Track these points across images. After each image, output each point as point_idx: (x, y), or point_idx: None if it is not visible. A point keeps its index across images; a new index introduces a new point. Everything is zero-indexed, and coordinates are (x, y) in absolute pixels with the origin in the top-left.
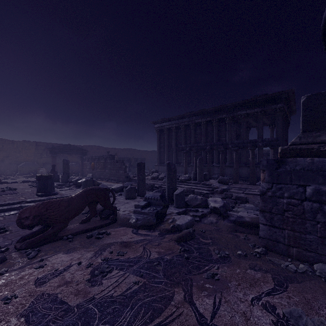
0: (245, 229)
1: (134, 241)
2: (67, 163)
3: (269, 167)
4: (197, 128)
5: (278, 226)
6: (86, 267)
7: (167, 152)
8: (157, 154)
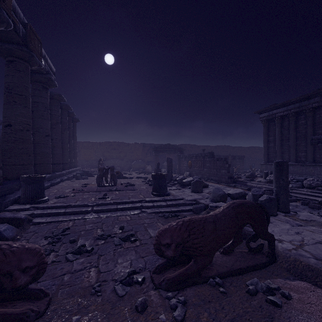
0: None
1: None
2: (170, 162)
3: None
4: None
5: None
6: None
7: (280, 147)
8: (264, 150)
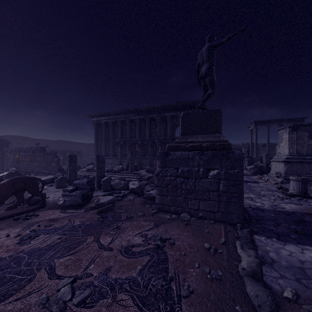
0: (152, 202)
1: (61, 217)
2: None
3: (161, 157)
4: (133, 124)
5: (165, 195)
6: (15, 237)
7: (105, 145)
8: (94, 147)
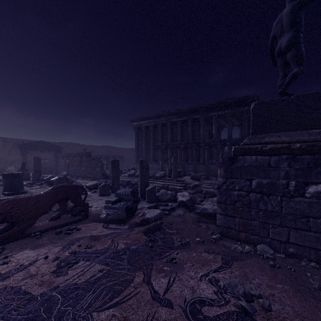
0: (207, 220)
1: (104, 234)
2: (39, 161)
3: (224, 164)
4: (174, 127)
5: (231, 215)
6: (52, 261)
7: (145, 150)
8: (135, 152)
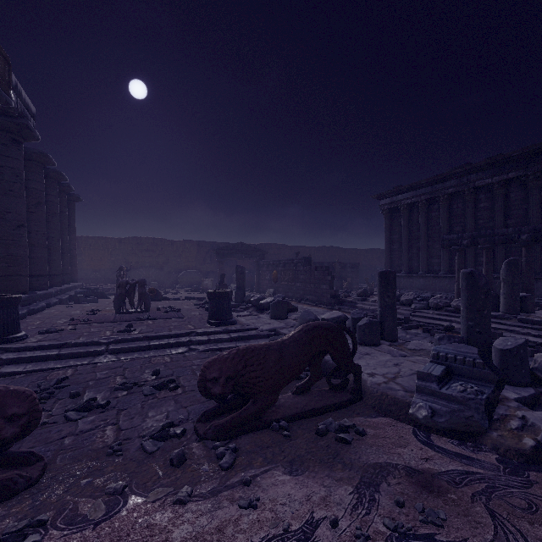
0: None
1: (442, 473)
2: (242, 272)
3: None
4: (481, 197)
5: None
6: None
7: (407, 251)
8: (385, 255)
